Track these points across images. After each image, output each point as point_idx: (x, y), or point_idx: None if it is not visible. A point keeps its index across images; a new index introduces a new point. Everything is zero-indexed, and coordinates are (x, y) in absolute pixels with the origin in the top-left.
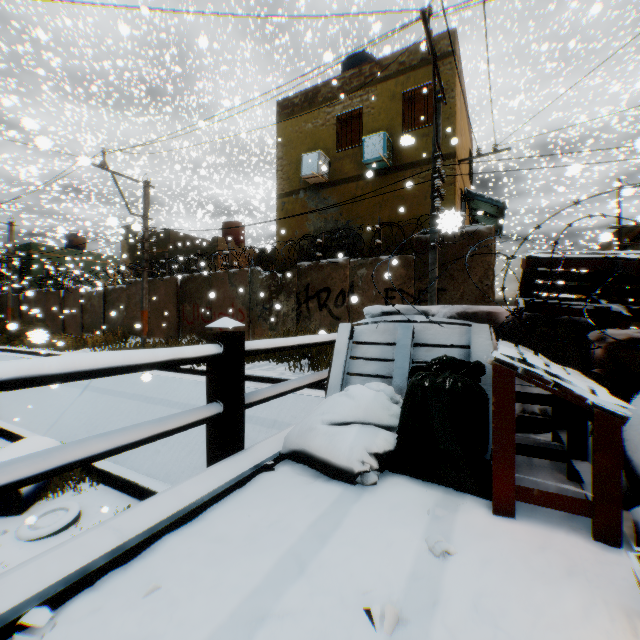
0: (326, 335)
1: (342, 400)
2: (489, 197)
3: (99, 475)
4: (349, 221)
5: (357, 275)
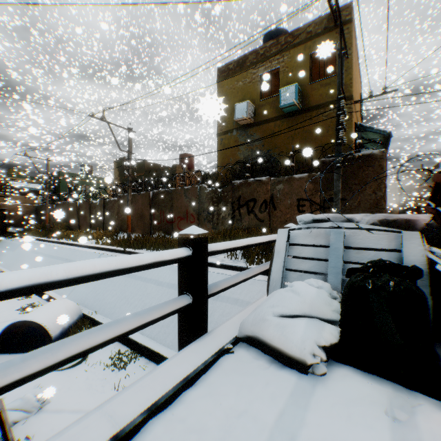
0: (265, 237)
1: (289, 295)
2: (377, 128)
3: None
4: (269, 150)
5: (276, 189)
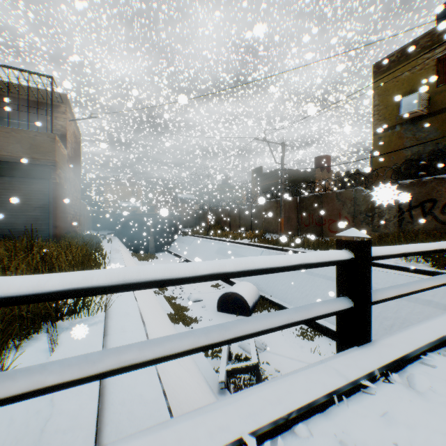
0: None
1: None
2: None
3: (277, 307)
4: None
5: None
